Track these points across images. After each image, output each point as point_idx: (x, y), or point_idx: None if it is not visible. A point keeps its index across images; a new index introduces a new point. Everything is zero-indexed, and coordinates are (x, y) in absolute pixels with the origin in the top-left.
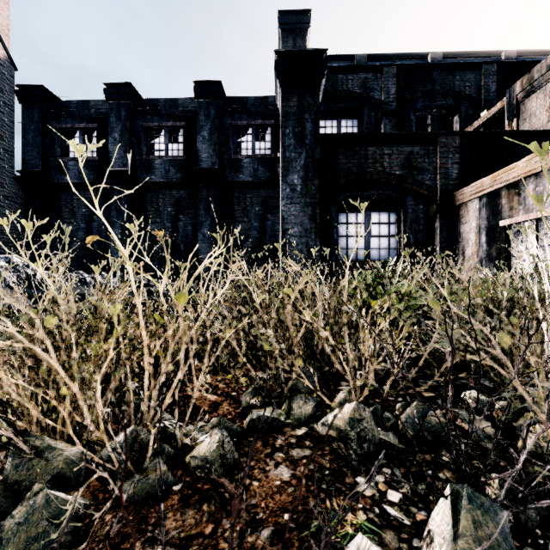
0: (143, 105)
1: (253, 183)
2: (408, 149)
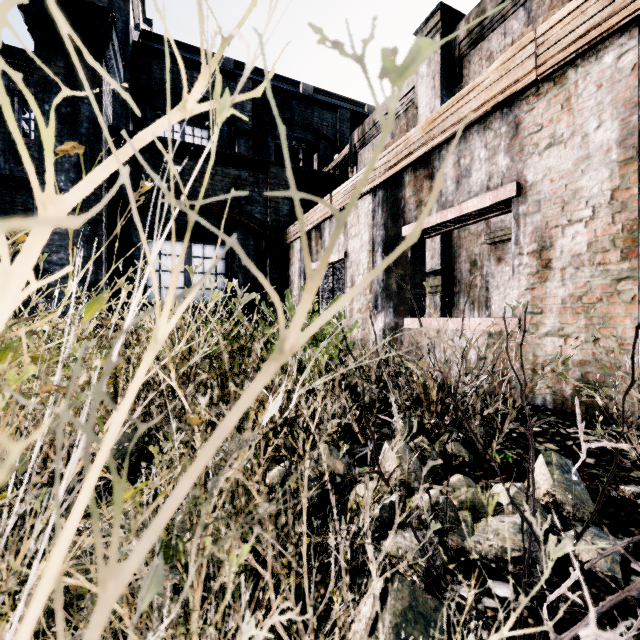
0: None
1: None
2: (235, 172)
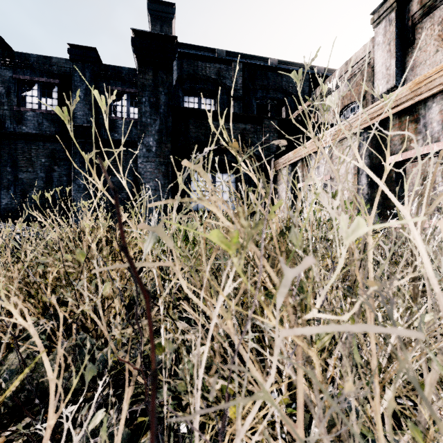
0: (13, 57)
1: (127, 142)
2: (242, 126)
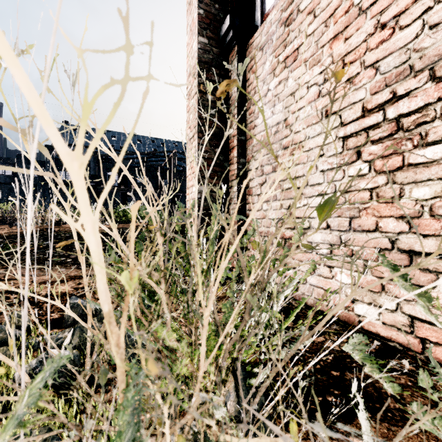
0: None
1: None
2: None
